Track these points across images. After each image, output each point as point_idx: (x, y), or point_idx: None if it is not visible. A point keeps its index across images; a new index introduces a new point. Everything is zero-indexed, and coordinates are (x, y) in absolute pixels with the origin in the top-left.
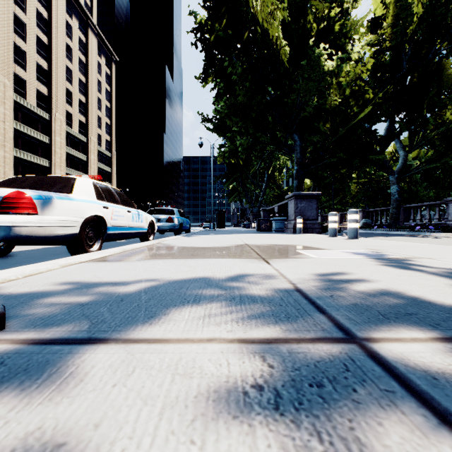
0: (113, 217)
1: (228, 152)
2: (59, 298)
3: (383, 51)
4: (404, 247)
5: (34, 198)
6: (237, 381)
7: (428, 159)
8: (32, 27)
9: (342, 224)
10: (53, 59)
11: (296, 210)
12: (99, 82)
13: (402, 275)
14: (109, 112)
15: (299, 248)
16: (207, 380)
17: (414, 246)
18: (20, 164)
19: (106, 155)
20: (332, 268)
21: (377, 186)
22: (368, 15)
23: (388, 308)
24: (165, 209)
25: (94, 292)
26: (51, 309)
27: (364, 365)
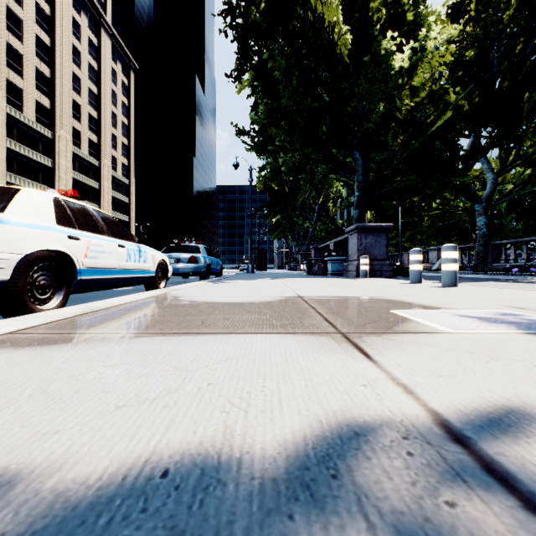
0: (89, 254)
1: (271, 175)
2: None
3: (467, 47)
4: None
5: None
6: None
7: (524, 184)
8: (31, 25)
9: None
10: (57, 64)
11: (359, 248)
12: (115, 94)
13: None
14: (126, 130)
15: (391, 306)
16: None
17: None
18: None
19: (124, 182)
20: None
21: (452, 220)
22: (444, 5)
23: None
24: (188, 246)
25: None
26: None
27: None
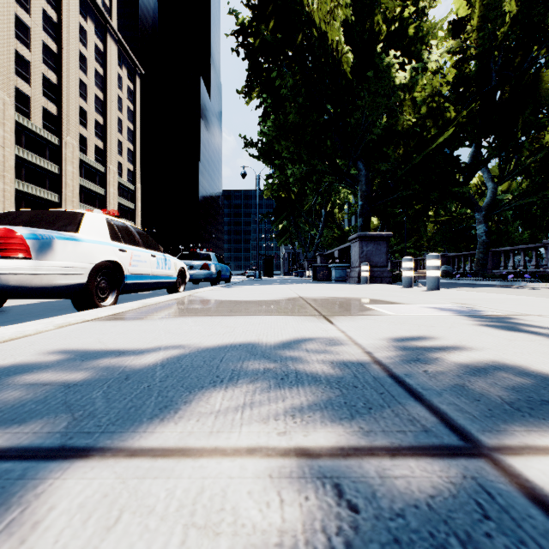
0: (132, 263)
1: (277, 184)
2: (38, 375)
3: (467, 60)
4: (501, 301)
5: (27, 237)
6: (298, 544)
7: (522, 193)
8: (38, 32)
9: (417, 273)
10: (63, 71)
11: (361, 255)
12: (120, 100)
13: (514, 339)
14: (132, 136)
15: (368, 303)
16: (245, 540)
17: (513, 299)
18: (24, 198)
19: (129, 188)
20: (416, 330)
21: (459, 226)
22: (448, 16)
23: (513, 391)
24: (200, 253)
25: (91, 364)
26: (20, 394)
27: (511, 505)
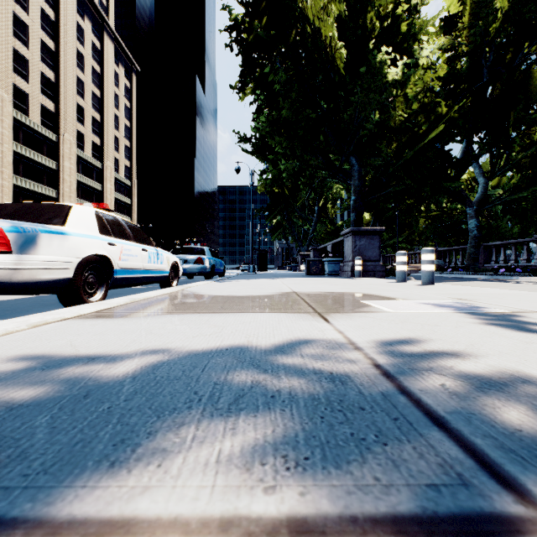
0: (122, 257)
1: (271, 179)
2: None
3: (458, 57)
4: (500, 296)
5: (7, 230)
6: None
7: (513, 188)
8: (36, 30)
9: (409, 267)
10: (61, 69)
11: (354, 249)
12: (117, 97)
13: (530, 341)
14: (128, 132)
15: (363, 298)
16: None
17: (511, 294)
18: (22, 194)
19: (126, 184)
20: (420, 329)
21: (449, 221)
22: (440, 14)
23: None
24: (194, 248)
25: (51, 375)
26: None
27: None
